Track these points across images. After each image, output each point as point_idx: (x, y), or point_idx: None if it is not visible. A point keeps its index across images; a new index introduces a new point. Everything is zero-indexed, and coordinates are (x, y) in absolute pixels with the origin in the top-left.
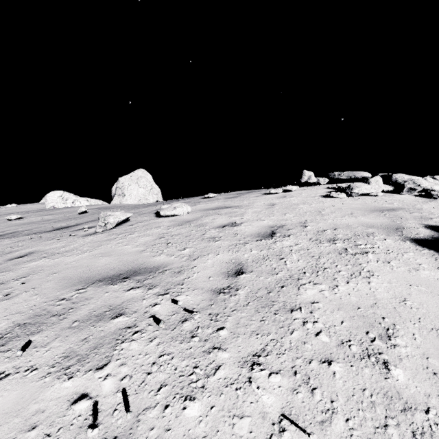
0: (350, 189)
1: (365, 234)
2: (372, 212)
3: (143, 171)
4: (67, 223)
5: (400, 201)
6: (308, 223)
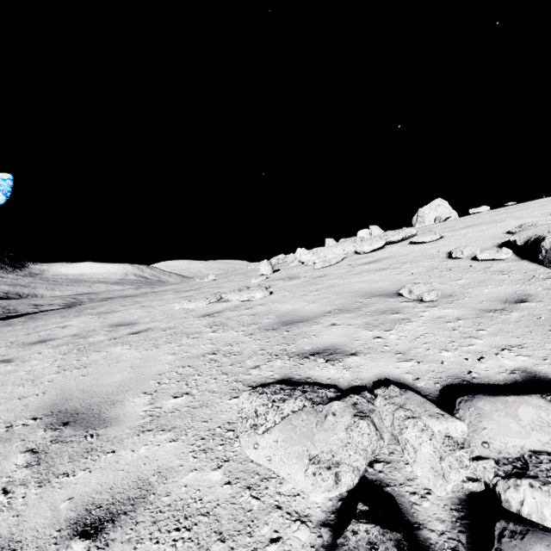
0: None
1: None
2: None
3: (440, 200)
4: None
5: None
6: None
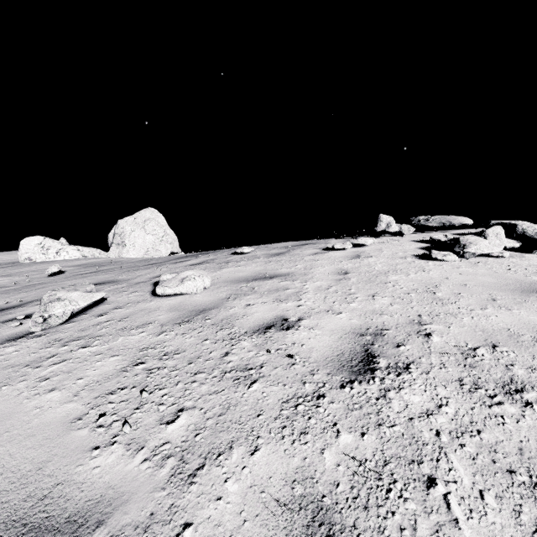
0: (462, 247)
1: None
2: (526, 295)
3: (153, 211)
4: (4, 301)
5: None
6: (427, 324)
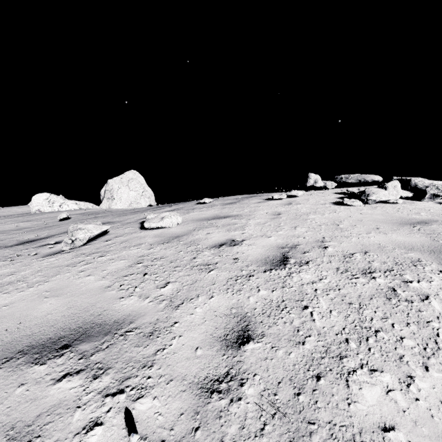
0: (366, 196)
1: (410, 263)
2: (402, 226)
3: (135, 173)
4: (36, 235)
5: (426, 210)
6: (327, 242)
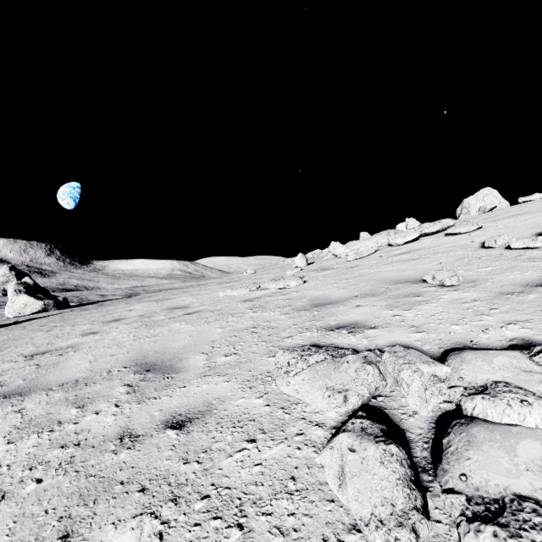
0: None
1: None
2: None
3: (489, 189)
4: None
5: None
6: None
